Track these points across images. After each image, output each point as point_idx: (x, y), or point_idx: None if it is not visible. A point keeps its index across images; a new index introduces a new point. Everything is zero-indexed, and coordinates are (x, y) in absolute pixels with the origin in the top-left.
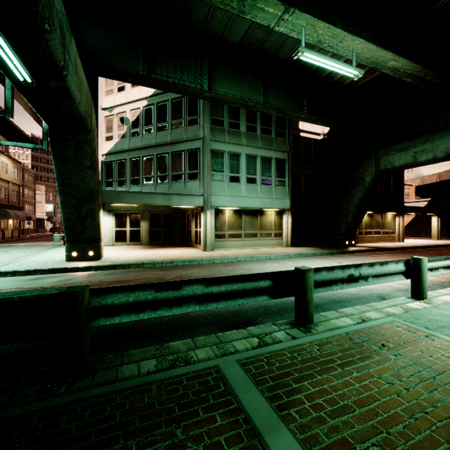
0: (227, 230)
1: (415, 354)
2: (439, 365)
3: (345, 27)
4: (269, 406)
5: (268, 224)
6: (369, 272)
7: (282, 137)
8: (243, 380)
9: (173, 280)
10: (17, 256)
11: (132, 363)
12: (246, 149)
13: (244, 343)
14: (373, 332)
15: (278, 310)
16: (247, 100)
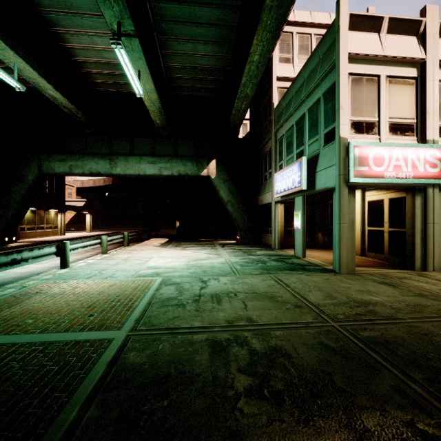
0: None
1: (55, 290)
2: (66, 290)
3: (7, 38)
4: None
5: None
6: (30, 255)
7: None
8: None
9: None
10: None
11: None
12: None
13: None
14: (32, 289)
15: None
16: None
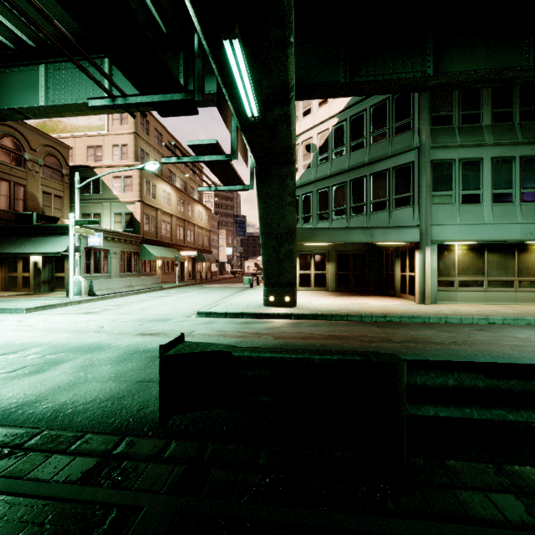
0: (457, 275)
1: None
2: None
3: None
4: None
5: (534, 266)
6: None
7: None
8: None
9: (405, 343)
10: (218, 297)
11: (473, 491)
12: (491, 150)
13: None
14: None
15: None
16: (503, 71)
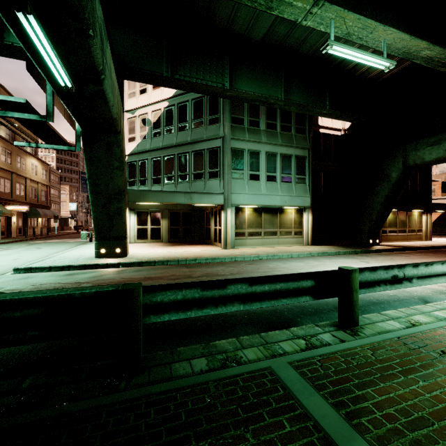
0: (247, 228)
1: None
2: None
3: (375, 17)
4: (337, 413)
5: (288, 222)
6: (414, 273)
7: (302, 134)
8: (301, 384)
9: (200, 277)
10: (49, 252)
11: (183, 361)
12: (266, 147)
13: (291, 344)
14: (428, 337)
15: (314, 310)
16: (268, 98)
